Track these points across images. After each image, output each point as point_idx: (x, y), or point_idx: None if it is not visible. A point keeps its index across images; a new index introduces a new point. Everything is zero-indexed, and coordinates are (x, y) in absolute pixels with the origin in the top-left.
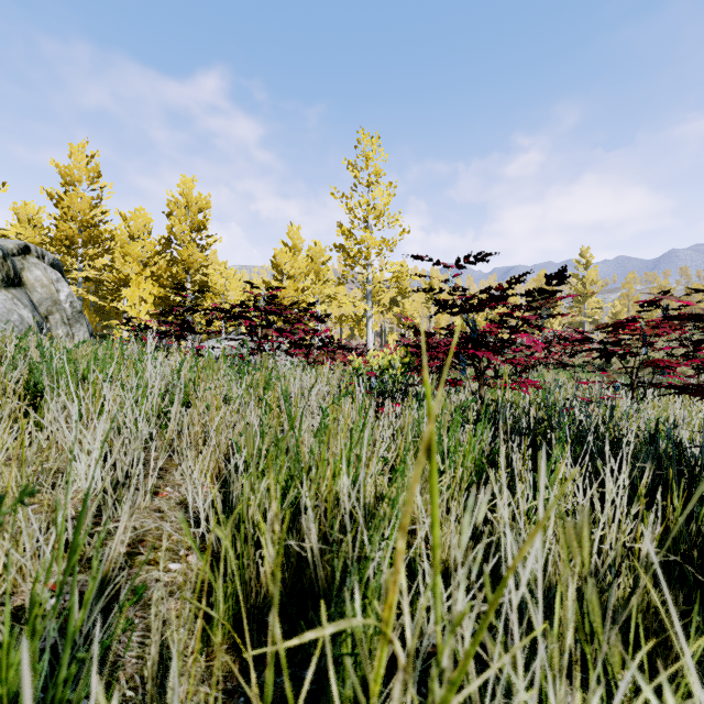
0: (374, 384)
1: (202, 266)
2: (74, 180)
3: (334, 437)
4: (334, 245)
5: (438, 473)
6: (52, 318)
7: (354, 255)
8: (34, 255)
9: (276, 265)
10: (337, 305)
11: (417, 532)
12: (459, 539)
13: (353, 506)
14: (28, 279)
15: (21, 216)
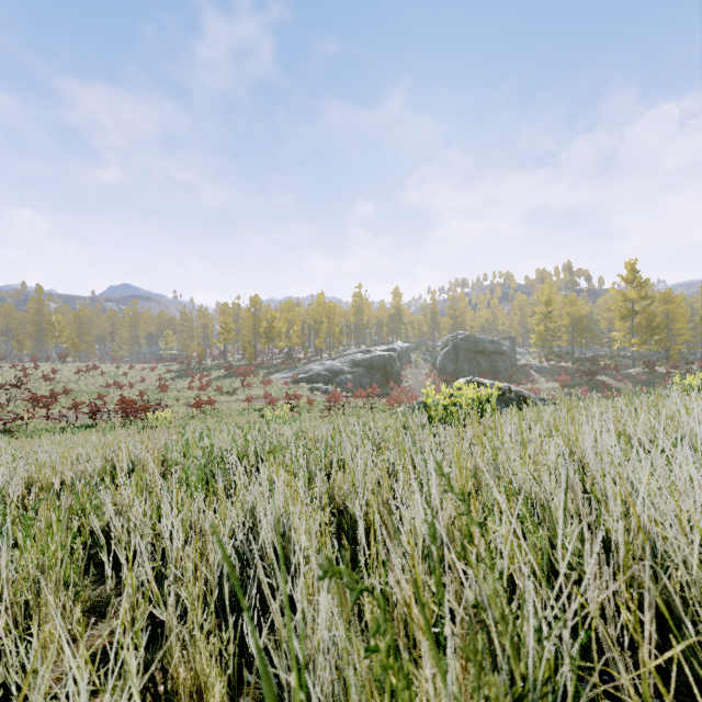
0: None
1: None
2: None
3: None
4: None
5: None
6: None
7: None
8: None
9: None
10: None
11: None
12: None
13: None
14: None
15: None
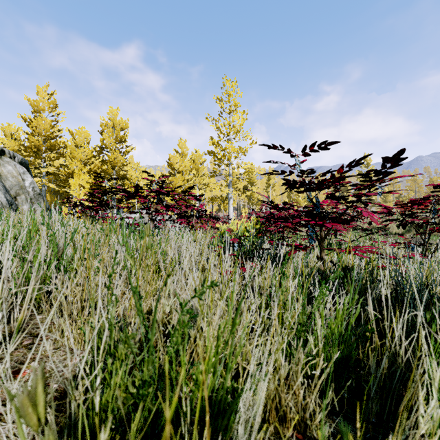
0: (236, 248)
1: (123, 165)
2: (39, 109)
3: (201, 314)
4: (208, 151)
5: (302, 343)
6: (19, 198)
7: (221, 158)
8: (7, 156)
9: (170, 164)
10: (209, 190)
11: (288, 420)
12: (330, 422)
13: (220, 382)
14: (2, 172)
15: (6, 132)
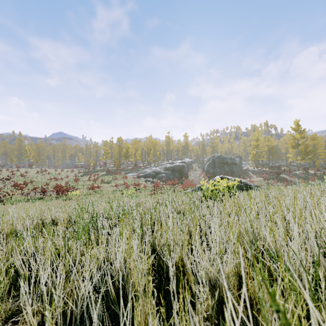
0: None
1: None
2: None
3: None
4: None
5: None
6: None
7: None
8: None
9: None
10: None
11: None
12: None
13: None
14: None
15: None
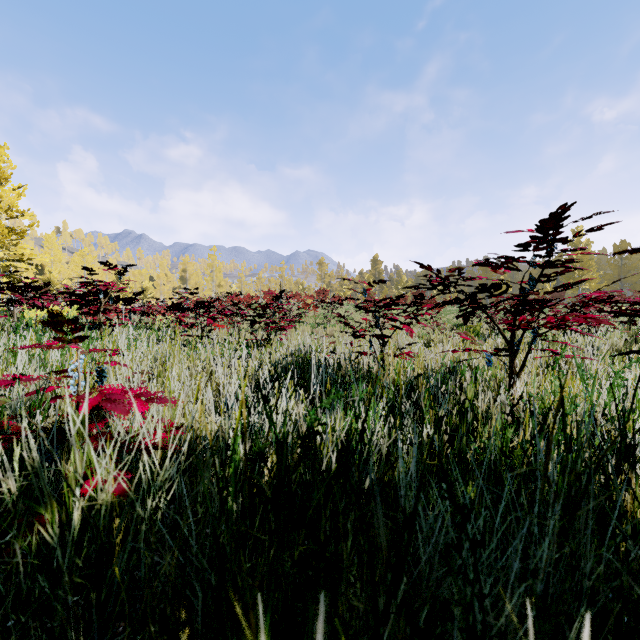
0: None
1: None
2: None
3: None
4: None
5: None
6: None
7: None
8: None
9: None
10: None
11: None
12: None
13: None
14: None
15: None
